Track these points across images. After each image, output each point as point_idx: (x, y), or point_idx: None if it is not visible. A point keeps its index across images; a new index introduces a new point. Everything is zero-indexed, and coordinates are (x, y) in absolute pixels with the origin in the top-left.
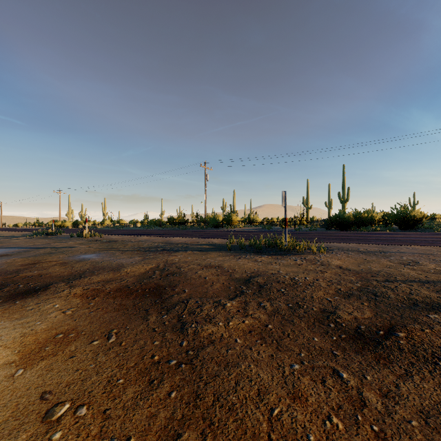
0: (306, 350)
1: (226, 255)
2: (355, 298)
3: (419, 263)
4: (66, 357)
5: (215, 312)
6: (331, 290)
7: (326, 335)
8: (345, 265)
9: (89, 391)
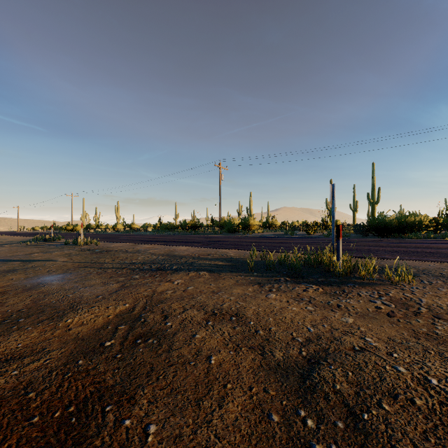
0: None
1: (247, 283)
2: None
3: None
4: None
5: None
6: None
7: None
8: None
9: None
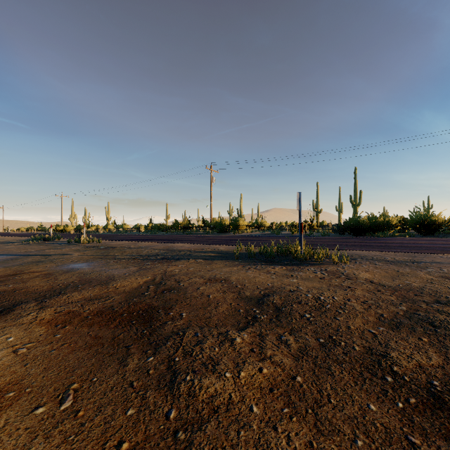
0: (364, 431)
1: (233, 265)
2: (406, 329)
3: None
4: None
5: (220, 352)
6: (370, 316)
7: (387, 399)
8: (377, 279)
9: None
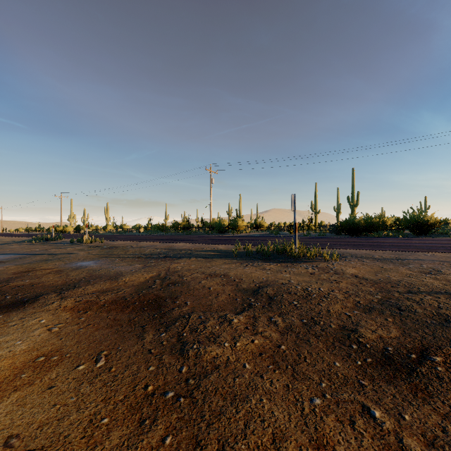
0: (328, 378)
1: (232, 263)
2: (377, 312)
3: (441, 272)
4: (44, 388)
5: (220, 329)
6: (349, 303)
7: (349, 359)
8: (361, 274)
9: (66, 435)
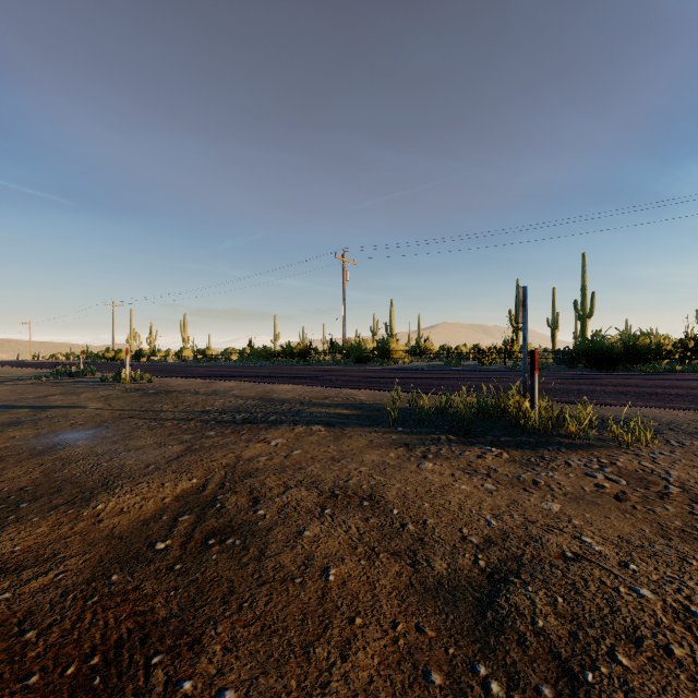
0: None
1: (387, 444)
2: None
3: None
4: None
5: None
6: None
7: None
8: None
9: None
